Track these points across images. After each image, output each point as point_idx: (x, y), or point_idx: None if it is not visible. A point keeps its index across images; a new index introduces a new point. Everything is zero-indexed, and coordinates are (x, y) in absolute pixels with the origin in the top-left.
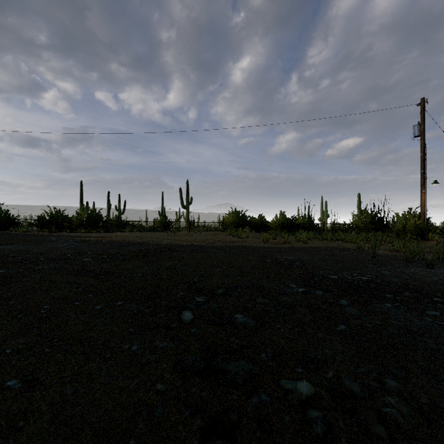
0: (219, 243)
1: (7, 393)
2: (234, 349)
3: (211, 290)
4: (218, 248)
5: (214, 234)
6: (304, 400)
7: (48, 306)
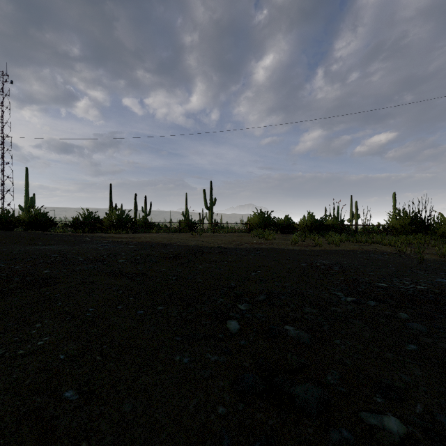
0: (246, 245)
1: (66, 405)
2: (293, 367)
3: (252, 296)
4: (247, 250)
5: (240, 236)
6: (397, 442)
7: (93, 309)
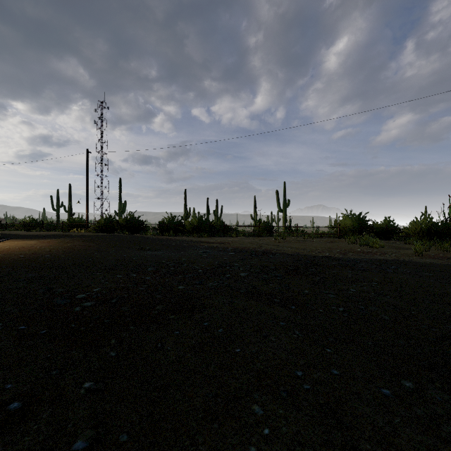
0: (353, 255)
1: None
2: None
3: None
4: (372, 264)
5: (331, 242)
6: None
7: (302, 374)
